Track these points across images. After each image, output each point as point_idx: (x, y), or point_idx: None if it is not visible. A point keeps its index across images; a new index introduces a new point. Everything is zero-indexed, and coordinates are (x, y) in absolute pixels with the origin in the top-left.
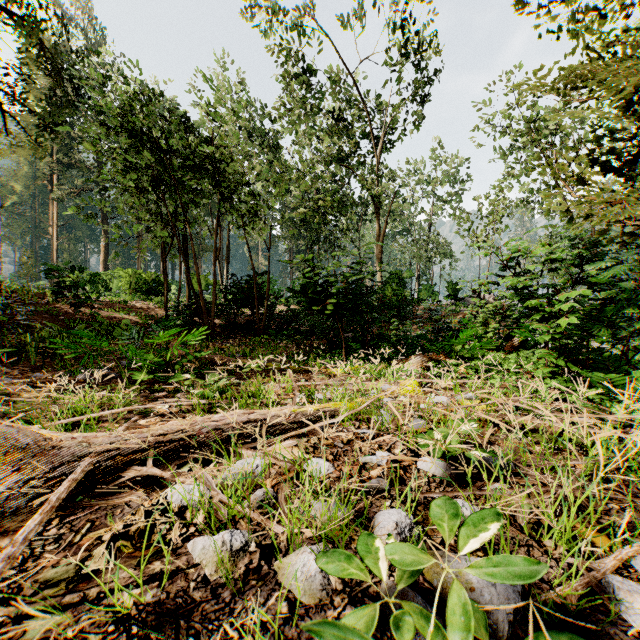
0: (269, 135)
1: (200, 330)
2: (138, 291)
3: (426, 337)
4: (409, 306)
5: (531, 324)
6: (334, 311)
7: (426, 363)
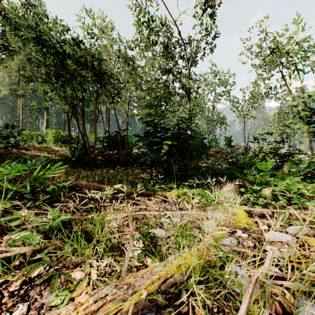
0: (130, 59)
1: (55, 165)
2: (59, 141)
3: (233, 169)
4: (206, 149)
5: (295, 159)
6: (168, 150)
7: (238, 189)
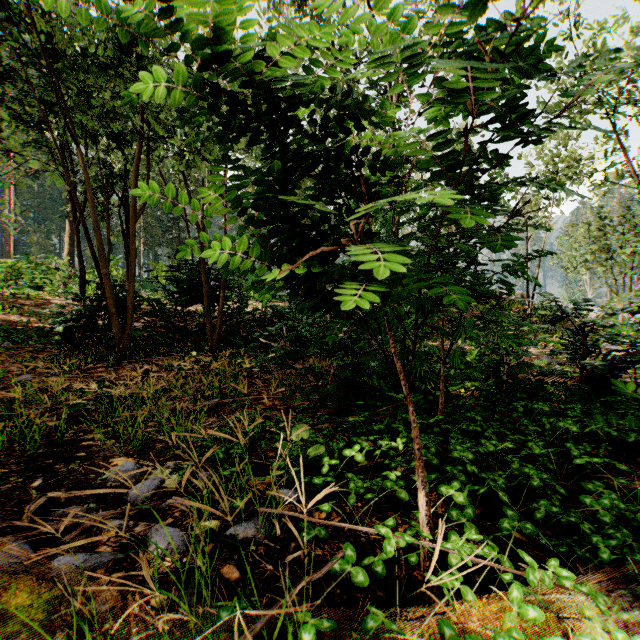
0: None
1: None
2: (75, 283)
3: None
4: None
5: None
6: (383, 294)
7: None
